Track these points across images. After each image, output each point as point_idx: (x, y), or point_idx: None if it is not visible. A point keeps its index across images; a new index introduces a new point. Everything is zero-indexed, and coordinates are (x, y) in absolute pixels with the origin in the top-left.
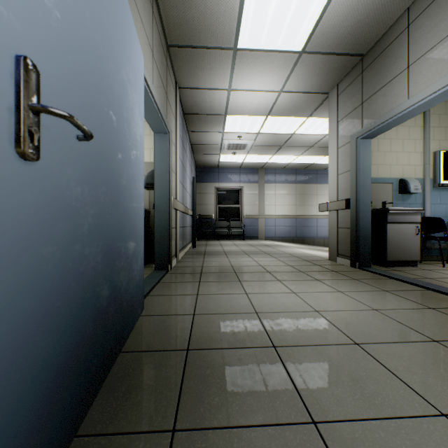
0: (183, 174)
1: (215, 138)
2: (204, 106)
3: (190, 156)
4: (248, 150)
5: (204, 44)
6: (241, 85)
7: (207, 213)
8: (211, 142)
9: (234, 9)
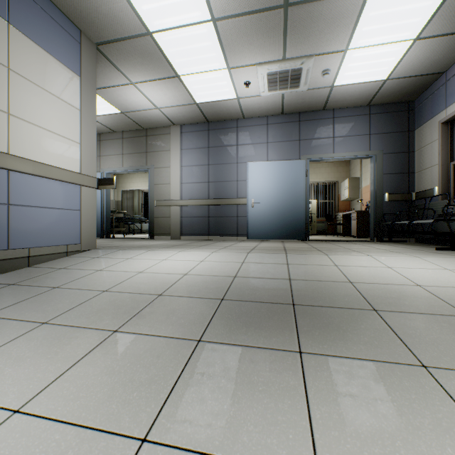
0: (210, 173)
1: (258, 101)
2: (189, 115)
3: (277, 131)
4: (307, 61)
5: (132, 121)
6: (148, 105)
7: (428, 186)
8: (274, 102)
9: (104, 117)
